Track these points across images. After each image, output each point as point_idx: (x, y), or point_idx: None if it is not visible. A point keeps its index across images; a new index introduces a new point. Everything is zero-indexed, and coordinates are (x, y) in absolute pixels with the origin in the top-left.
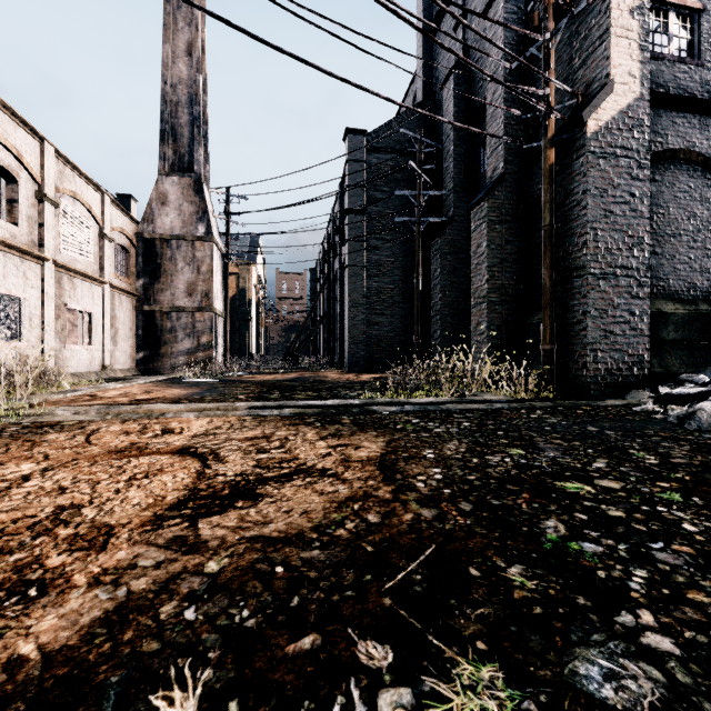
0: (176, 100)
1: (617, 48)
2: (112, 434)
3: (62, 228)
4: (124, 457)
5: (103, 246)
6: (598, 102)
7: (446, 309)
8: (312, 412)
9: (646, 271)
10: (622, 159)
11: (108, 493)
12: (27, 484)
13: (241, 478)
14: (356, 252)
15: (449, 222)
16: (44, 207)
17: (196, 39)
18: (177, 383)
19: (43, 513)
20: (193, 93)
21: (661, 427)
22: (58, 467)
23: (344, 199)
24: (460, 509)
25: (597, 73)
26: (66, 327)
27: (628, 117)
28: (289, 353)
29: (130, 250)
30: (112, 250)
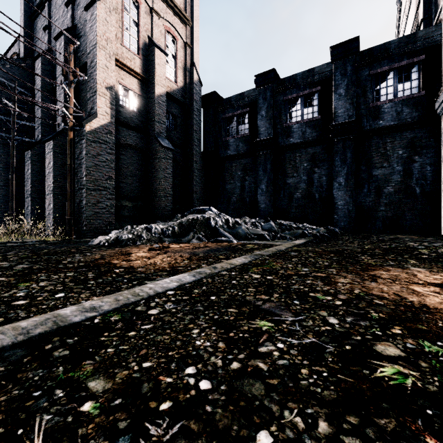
0: None
1: (100, 100)
2: None
3: None
4: None
5: None
6: (90, 119)
7: (35, 194)
8: None
9: (113, 189)
10: (103, 144)
11: None
12: None
13: None
14: None
15: (37, 143)
16: None
17: None
18: None
19: None
20: None
21: (80, 244)
22: None
23: None
24: None
25: (94, 106)
26: None
27: (105, 128)
28: None
29: None
30: None
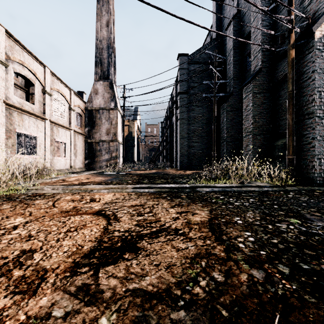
0: (101, 47)
1: None
2: (66, 201)
3: (53, 105)
4: (68, 215)
5: (71, 113)
6: (321, 21)
7: (228, 138)
8: (165, 191)
9: None
10: None
11: (52, 241)
12: (13, 232)
13: (128, 233)
14: (183, 112)
15: (230, 95)
16: (45, 96)
17: (110, 19)
18: (101, 174)
19: (12, 256)
20: (109, 43)
21: None
22: (33, 220)
23: (177, 88)
24: (280, 271)
25: (320, 6)
26: (55, 149)
27: None
28: (151, 161)
29: (82, 115)
30: (74, 115)
